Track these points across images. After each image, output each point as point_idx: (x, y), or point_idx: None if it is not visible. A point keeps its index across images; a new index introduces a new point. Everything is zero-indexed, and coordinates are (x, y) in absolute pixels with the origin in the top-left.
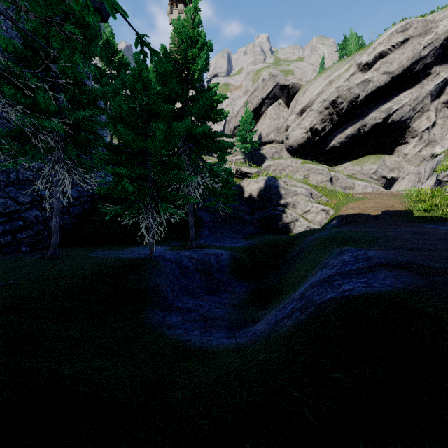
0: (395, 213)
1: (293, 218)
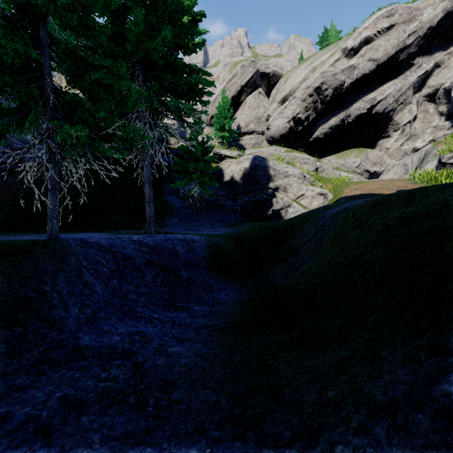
0: None
1: (285, 204)
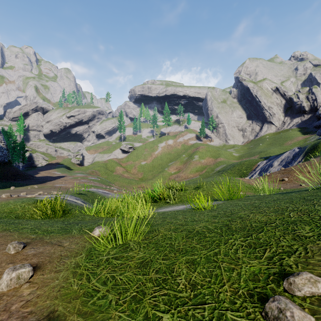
0: (57, 163)
1: (38, 164)
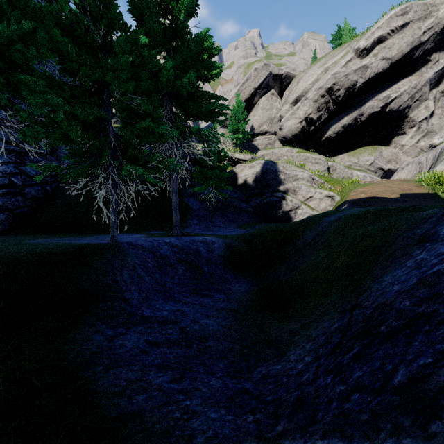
0: (416, 195)
1: (294, 205)
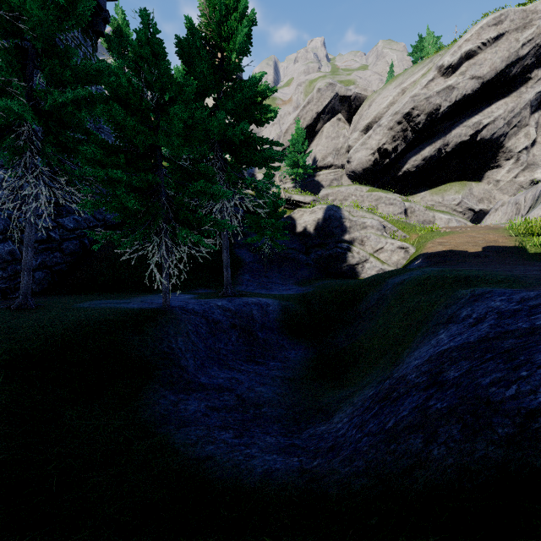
0: (501, 249)
1: (361, 258)
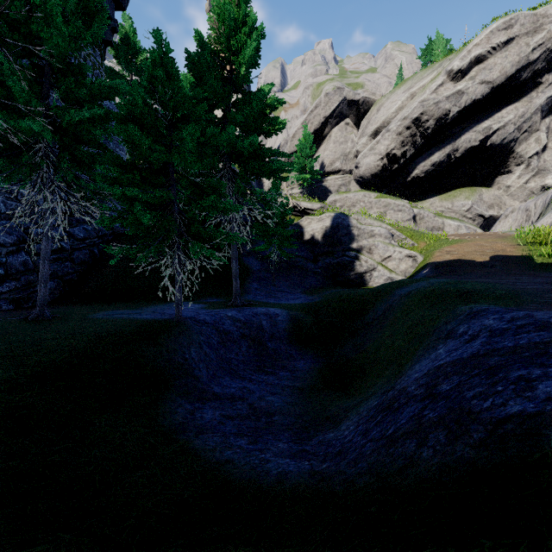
0: (508, 259)
1: (369, 267)
